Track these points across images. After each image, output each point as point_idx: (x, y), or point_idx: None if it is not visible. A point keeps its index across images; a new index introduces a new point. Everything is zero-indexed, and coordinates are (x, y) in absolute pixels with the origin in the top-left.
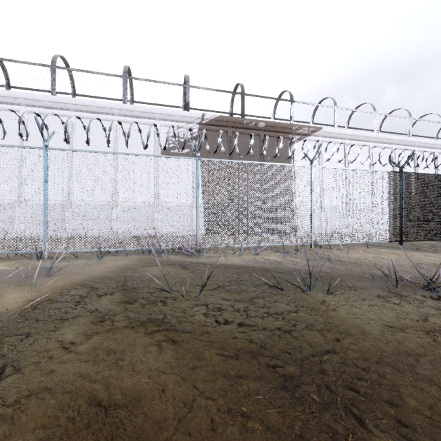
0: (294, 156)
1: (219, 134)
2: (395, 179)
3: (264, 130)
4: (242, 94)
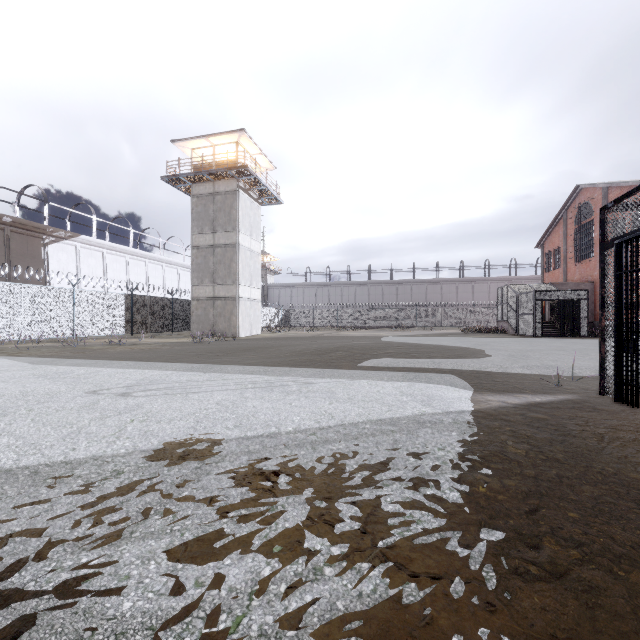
0: (49, 258)
1: None
2: (129, 298)
3: (11, 226)
4: None
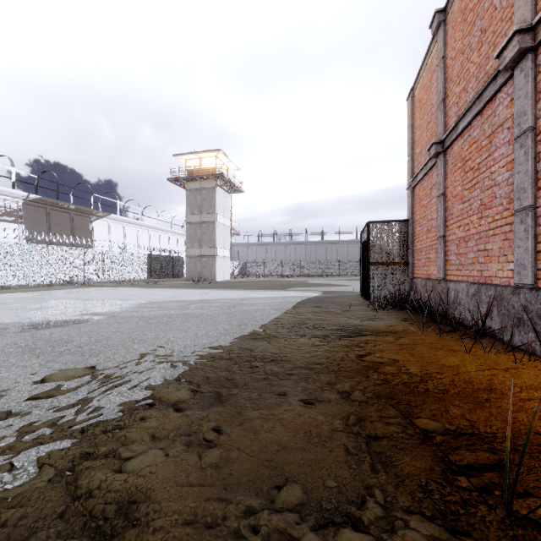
0: (94, 230)
1: (40, 209)
2: (149, 257)
3: (74, 211)
4: (58, 183)
